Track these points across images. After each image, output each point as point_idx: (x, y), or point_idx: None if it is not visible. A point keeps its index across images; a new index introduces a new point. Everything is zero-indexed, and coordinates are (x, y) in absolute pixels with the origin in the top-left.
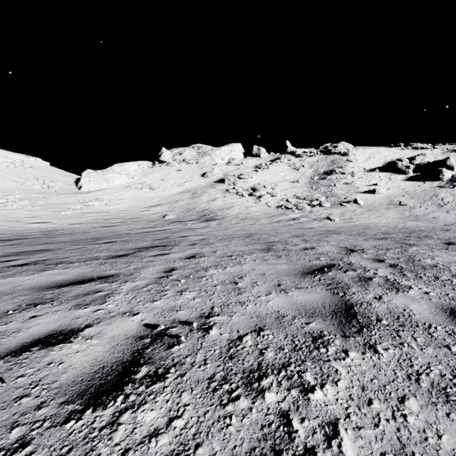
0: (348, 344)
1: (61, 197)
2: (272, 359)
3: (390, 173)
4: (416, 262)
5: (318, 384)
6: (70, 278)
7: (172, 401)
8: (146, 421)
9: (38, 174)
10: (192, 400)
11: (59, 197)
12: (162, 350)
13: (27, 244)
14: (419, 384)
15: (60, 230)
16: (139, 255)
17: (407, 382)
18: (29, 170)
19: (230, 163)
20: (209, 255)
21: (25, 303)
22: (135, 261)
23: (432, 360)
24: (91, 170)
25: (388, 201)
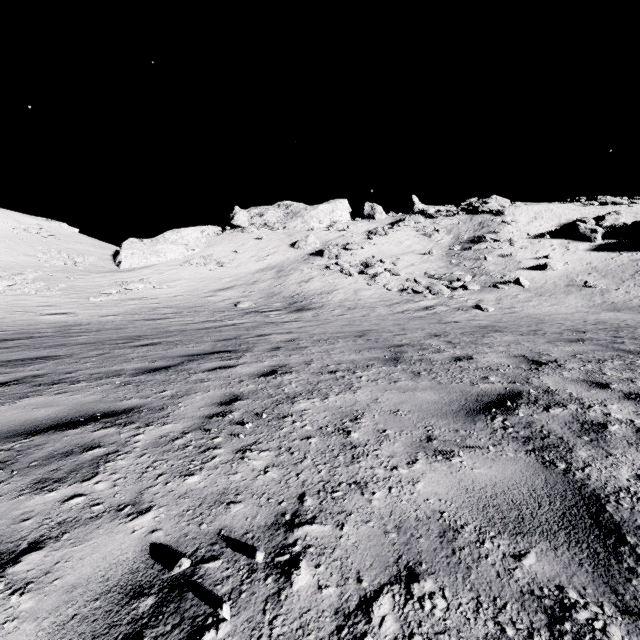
0: None
1: (92, 277)
2: None
3: (567, 240)
4: None
5: None
6: (56, 414)
7: None
8: None
9: (62, 245)
10: None
11: (89, 277)
12: None
13: (27, 347)
14: None
15: (85, 325)
16: (187, 368)
17: None
18: (49, 240)
19: (331, 228)
20: (300, 369)
21: None
22: (176, 381)
23: None
24: (135, 239)
25: (567, 282)
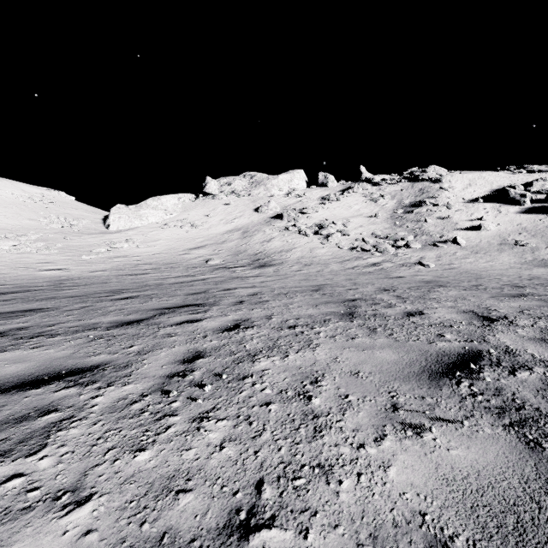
0: None
1: (85, 238)
2: None
3: (498, 204)
4: None
5: None
6: (25, 371)
7: None
8: None
9: (60, 210)
10: None
11: (82, 238)
12: None
13: (21, 300)
14: None
15: (76, 279)
16: (157, 322)
17: None
18: (50, 206)
19: (290, 194)
20: (261, 324)
21: None
22: (145, 335)
23: None
24: (122, 205)
25: (500, 241)
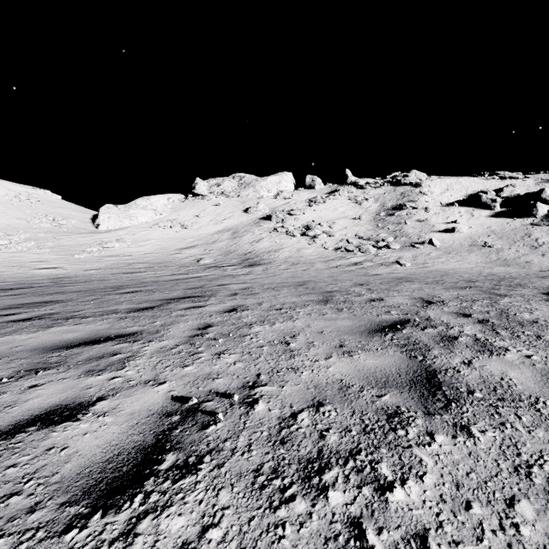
0: (434, 424)
1: (75, 238)
2: (336, 444)
3: (472, 208)
4: (511, 317)
5: (397, 479)
6: (81, 336)
7: (207, 502)
8: (172, 531)
9: (48, 209)
10: (233, 501)
11: (72, 238)
12: (194, 431)
13: (32, 294)
14: (531, 480)
15: (73, 277)
16: (167, 308)
17: (516, 477)
18: (36, 205)
19: (278, 196)
20: (254, 308)
21: (24, 369)
22: (162, 316)
23: (544, 446)
24: (111, 205)
25: (470, 242)
